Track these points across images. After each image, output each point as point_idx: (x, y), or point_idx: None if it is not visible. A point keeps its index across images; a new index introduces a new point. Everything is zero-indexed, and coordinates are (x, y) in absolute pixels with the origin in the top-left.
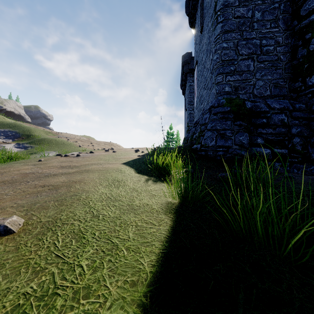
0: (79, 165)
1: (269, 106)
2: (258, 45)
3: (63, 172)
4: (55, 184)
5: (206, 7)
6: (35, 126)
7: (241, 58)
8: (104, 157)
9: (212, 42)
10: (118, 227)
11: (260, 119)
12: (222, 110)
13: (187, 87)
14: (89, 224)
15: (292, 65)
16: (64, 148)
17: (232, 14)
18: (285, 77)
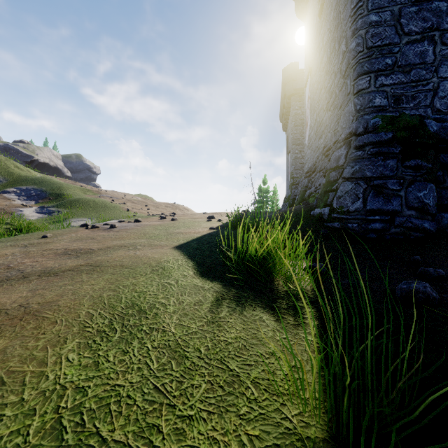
0: (97, 249)
1: None
2: (443, 11)
3: (49, 268)
4: None
5: None
6: (72, 182)
7: (407, 40)
8: (152, 230)
9: (346, 20)
10: None
11: None
12: (375, 139)
13: (291, 117)
14: None
15: None
16: (105, 213)
17: None
18: None
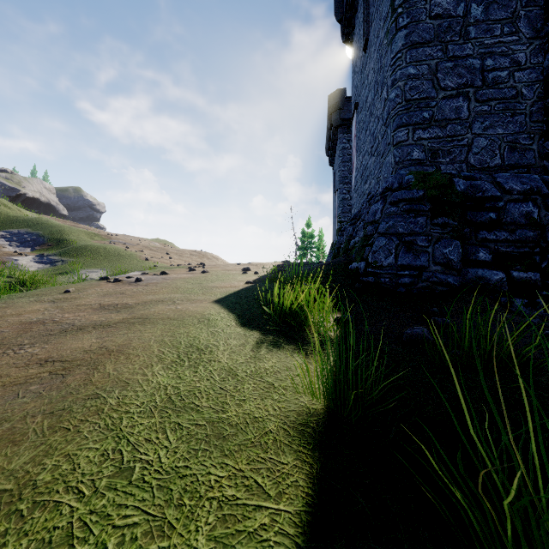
0: (134, 304)
1: (500, 187)
2: (477, 69)
3: (98, 321)
4: (69, 357)
5: (374, 1)
6: (73, 224)
7: (443, 95)
8: (184, 283)
9: (387, 67)
10: (174, 512)
11: (484, 214)
12: (408, 196)
13: (338, 152)
14: (101, 503)
15: (545, 105)
16: (119, 263)
17: (426, 11)
18: (532, 129)
